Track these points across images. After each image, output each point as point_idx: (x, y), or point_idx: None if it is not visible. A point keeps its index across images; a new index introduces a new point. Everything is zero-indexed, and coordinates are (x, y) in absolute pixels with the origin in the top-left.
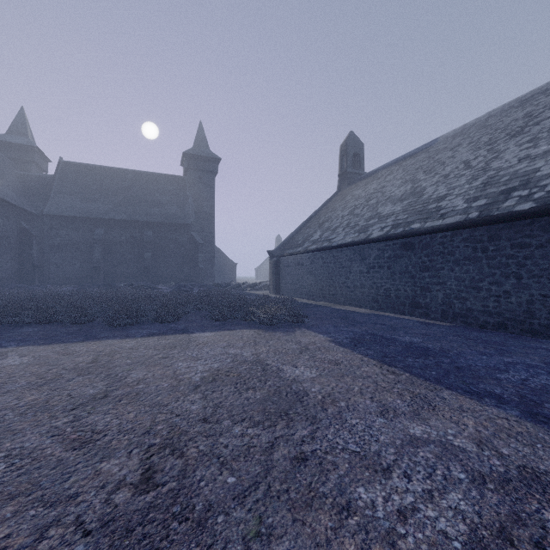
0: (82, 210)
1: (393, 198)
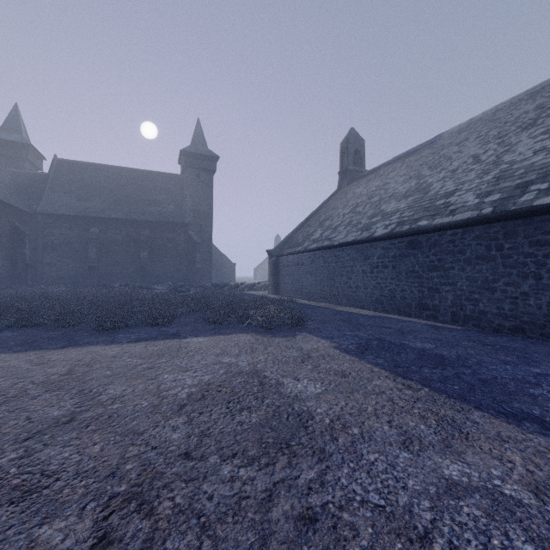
0: (76, 209)
1: (397, 195)
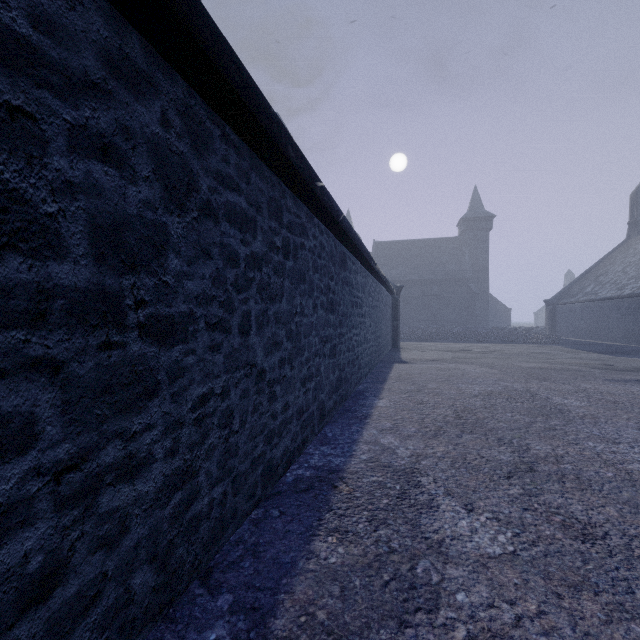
0: (390, 276)
1: None
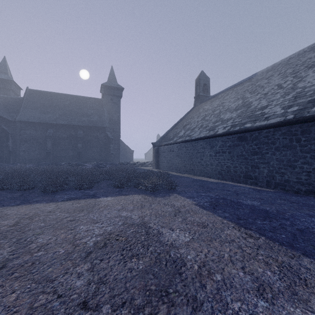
0: (39, 118)
1: (230, 109)
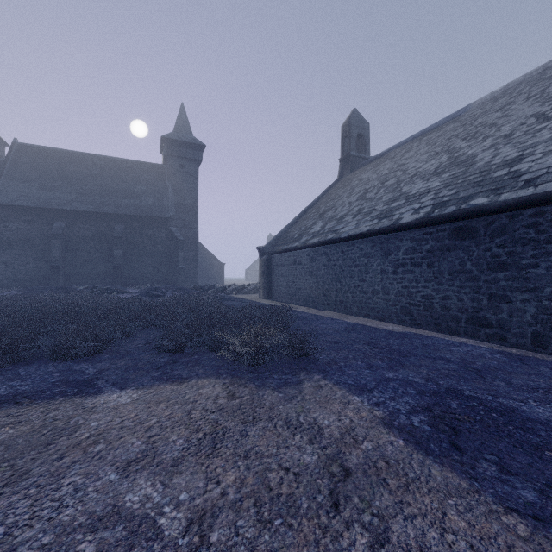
0: (38, 200)
1: (422, 174)
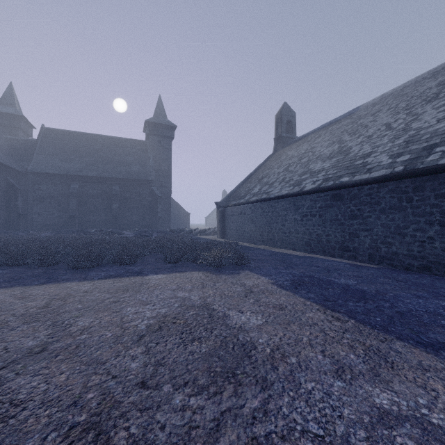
0: (60, 169)
1: (322, 157)
